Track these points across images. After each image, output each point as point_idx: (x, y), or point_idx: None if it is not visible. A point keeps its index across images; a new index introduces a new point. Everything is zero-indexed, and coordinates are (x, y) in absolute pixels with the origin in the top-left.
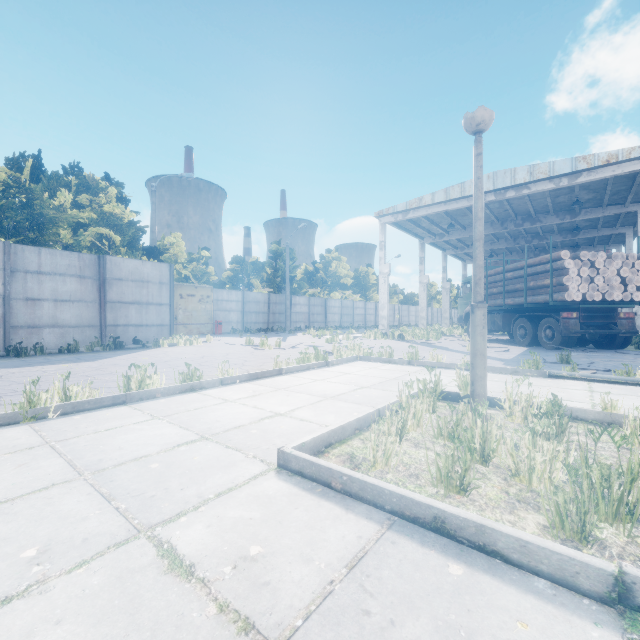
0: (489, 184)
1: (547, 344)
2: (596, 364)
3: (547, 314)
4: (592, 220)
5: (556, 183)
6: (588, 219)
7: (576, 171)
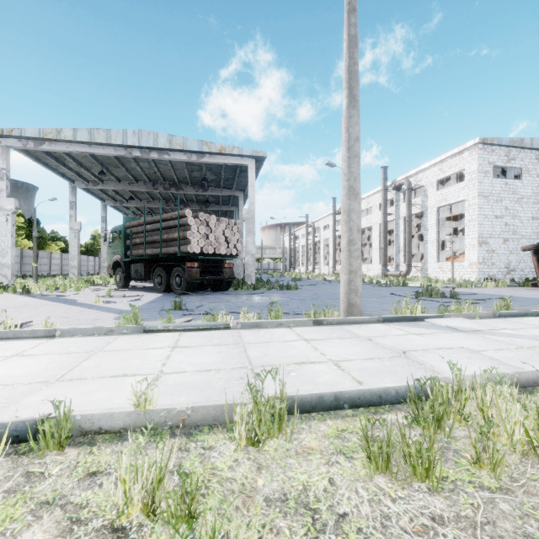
0: (135, 139)
1: (177, 290)
2: (203, 307)
3: (177, 264)
4: (216, 197)
5: (189, 157)
6: (214, 196)
7: (202, 151)
